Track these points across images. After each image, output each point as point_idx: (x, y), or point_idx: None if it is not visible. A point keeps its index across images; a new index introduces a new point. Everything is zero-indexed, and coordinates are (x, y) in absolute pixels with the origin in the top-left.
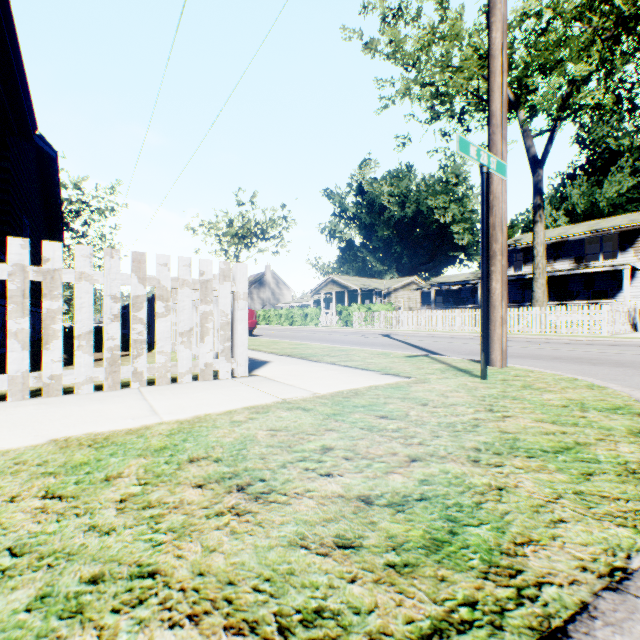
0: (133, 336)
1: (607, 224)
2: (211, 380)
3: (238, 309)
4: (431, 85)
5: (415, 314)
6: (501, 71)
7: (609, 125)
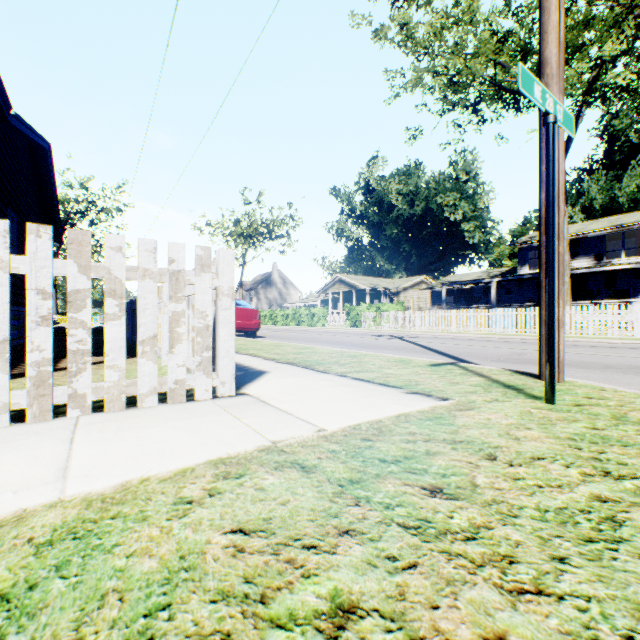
0: (71, 345)
1: (630, 219)
2: (183, 402)
3: (221, 308)
4: (444, 74)
5: (427, 314)
6: (558, 6)
7: (629, 117)
